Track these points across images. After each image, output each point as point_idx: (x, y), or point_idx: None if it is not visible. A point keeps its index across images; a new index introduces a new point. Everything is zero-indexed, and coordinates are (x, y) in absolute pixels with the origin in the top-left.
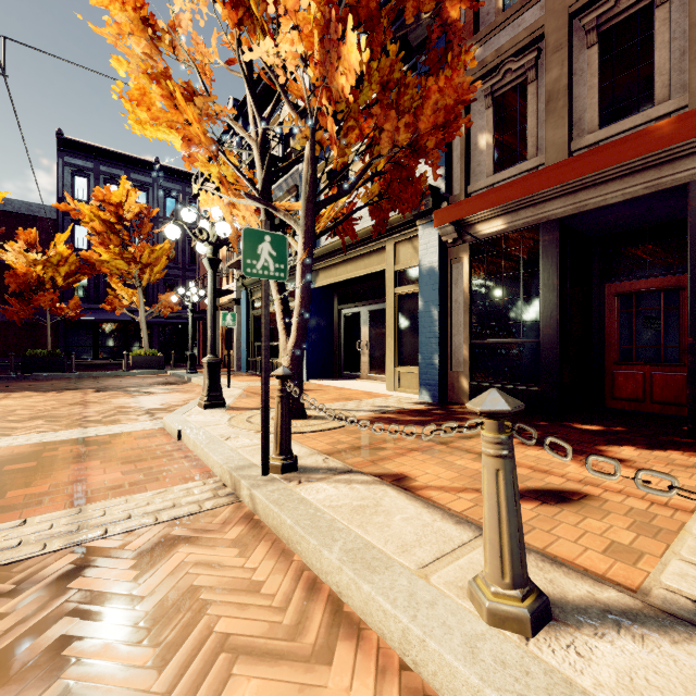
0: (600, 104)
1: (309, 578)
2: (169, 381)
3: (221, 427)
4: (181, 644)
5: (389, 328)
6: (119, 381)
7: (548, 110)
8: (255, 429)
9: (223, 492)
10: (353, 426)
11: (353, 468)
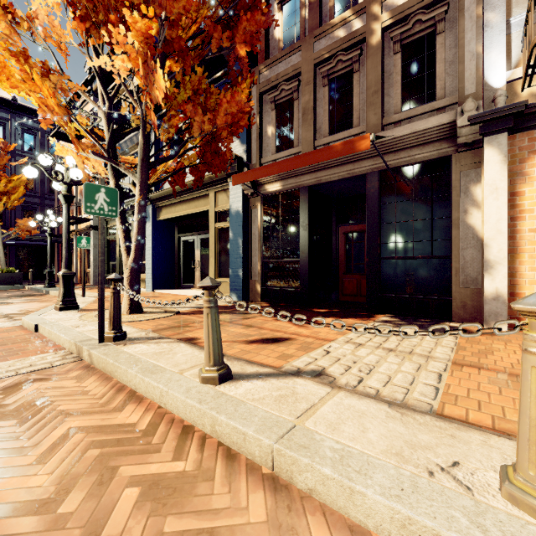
0: (330, 121)
1: (120, 386)
2: (27, 294)
3: (72, 321)
4: (34, 416)
5: (212, 251)
6: None
7: (303, 119)
8: None
9: (70, 356)
10: (176, 316)
11: (164, 336)
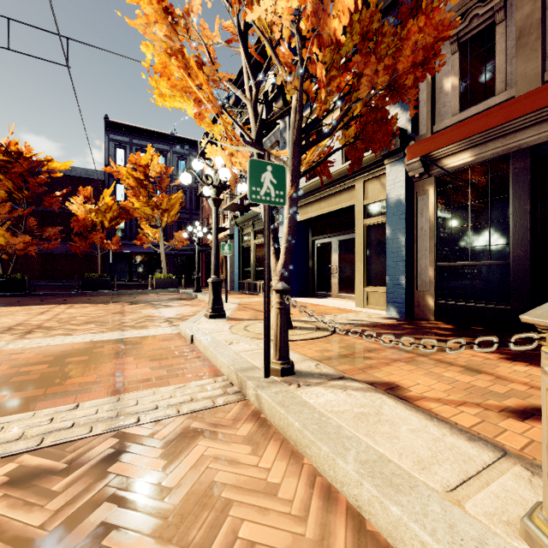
0: None
1: (322, 484)
2: (181, 297)
3: (224, 334)
4: (208, 547)
5: (359, 254)
6: (146, 297)
7: (519, 45)
8: (251, 336)
9: (231, 389)
10: (334, 337)
11: (345, 374)
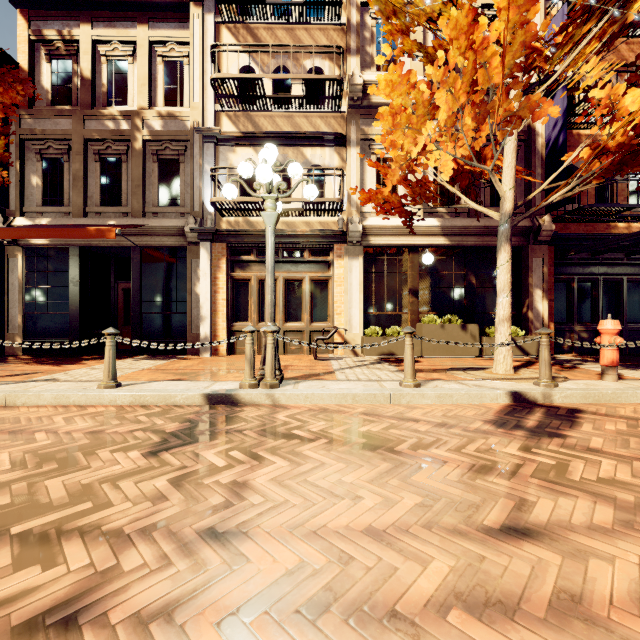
0: (102, 194)
1: None
2: None
3: None
4: None
5: None
6: None
7: (74, 184)
8: None
9: None
10: None
11: None
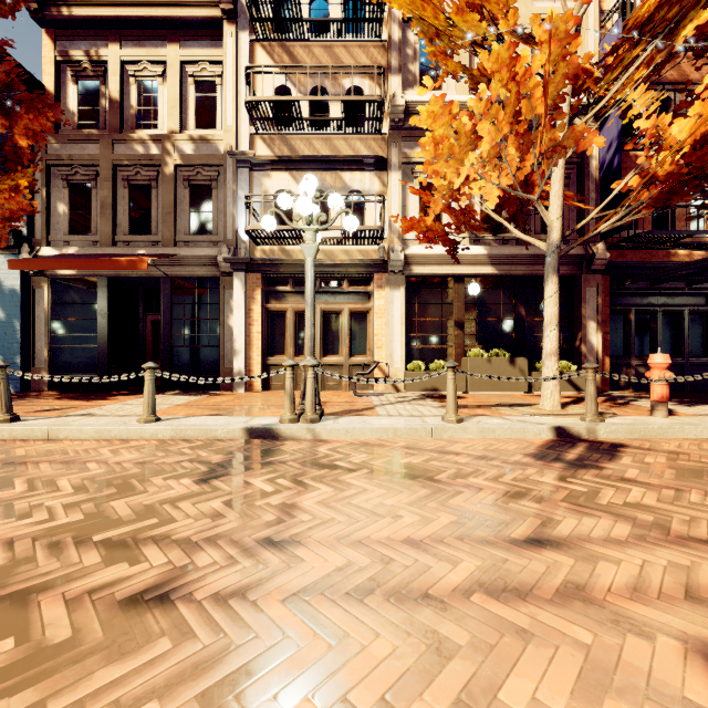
0: (130, 222)
1: None
2: None
3: None
4: None
5: None
6: None
7: (102, 212)
8: None
9: None
10: None
11: None
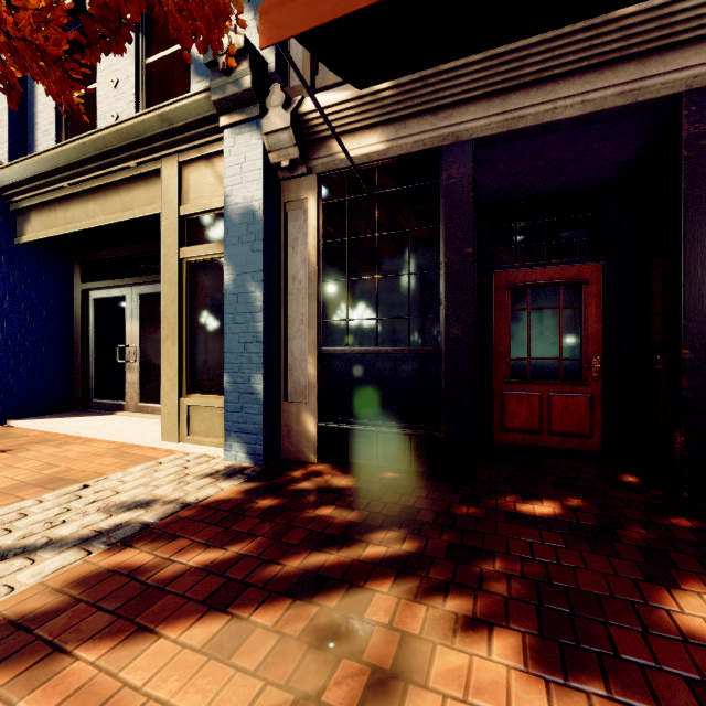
0: None
1: None
2: None
3: None
4: None
5: (169, 324)
6: None
7: None
8: None
9: None
10: None
11: None
